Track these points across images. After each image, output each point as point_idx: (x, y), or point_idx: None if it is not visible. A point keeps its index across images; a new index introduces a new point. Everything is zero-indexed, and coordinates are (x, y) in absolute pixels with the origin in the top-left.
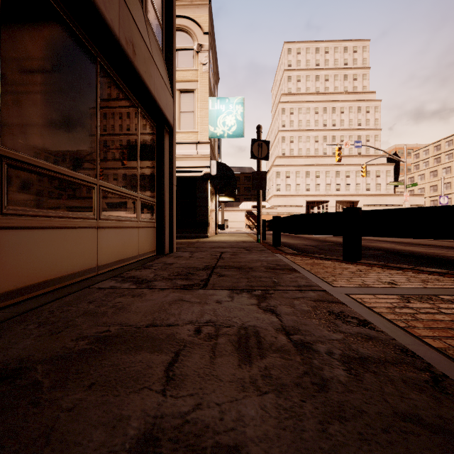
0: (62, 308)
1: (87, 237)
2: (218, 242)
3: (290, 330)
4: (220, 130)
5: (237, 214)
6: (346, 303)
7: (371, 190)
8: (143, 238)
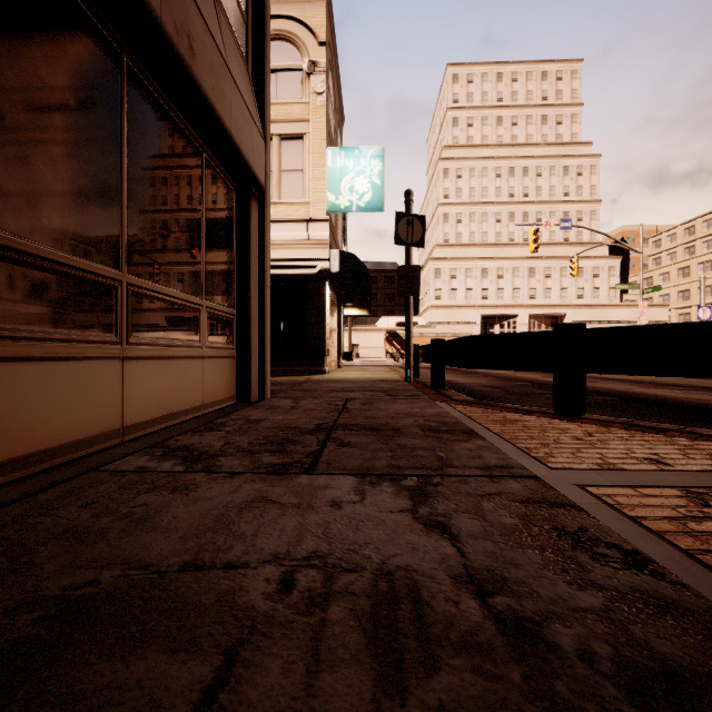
0: (25, 520)
1: (102, 377)
2: (341, 382)
3: (485, 580)
4: (346, 201)
5: (372, 336)
6: (585, 507)
7: (585, 298)
8: (212, 376)
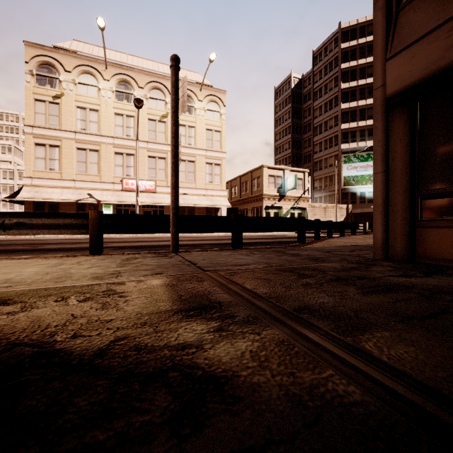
0: None
1: None
2: (208, 261)
3: None
4: None
5: None
6: None
7: None
8: None
